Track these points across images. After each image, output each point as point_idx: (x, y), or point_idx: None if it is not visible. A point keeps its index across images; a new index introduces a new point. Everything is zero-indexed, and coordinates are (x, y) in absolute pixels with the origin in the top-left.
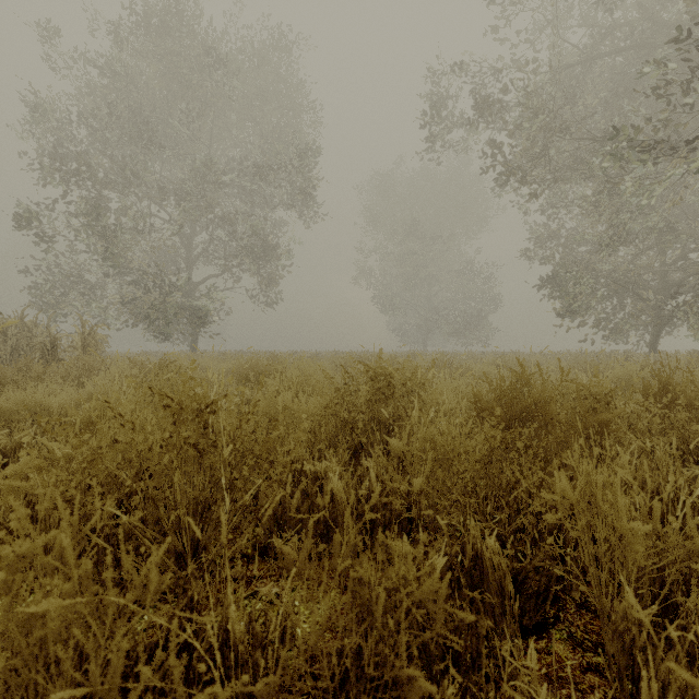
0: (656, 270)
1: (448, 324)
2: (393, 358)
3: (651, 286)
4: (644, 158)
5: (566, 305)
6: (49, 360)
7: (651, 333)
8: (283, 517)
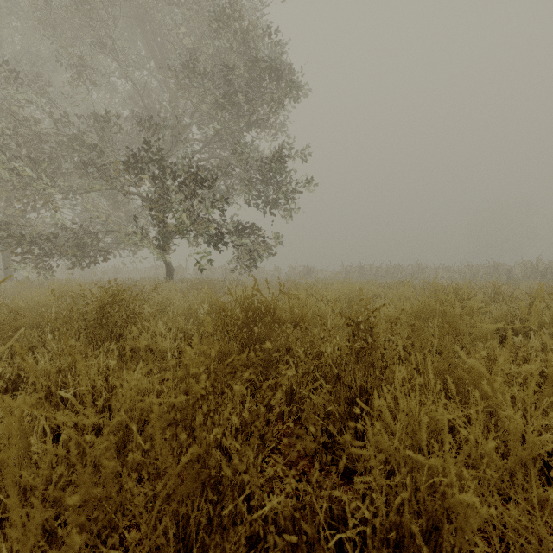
0: None
1: None
2: None
3: None
4: None
5: None
6: None
7: None
8: None
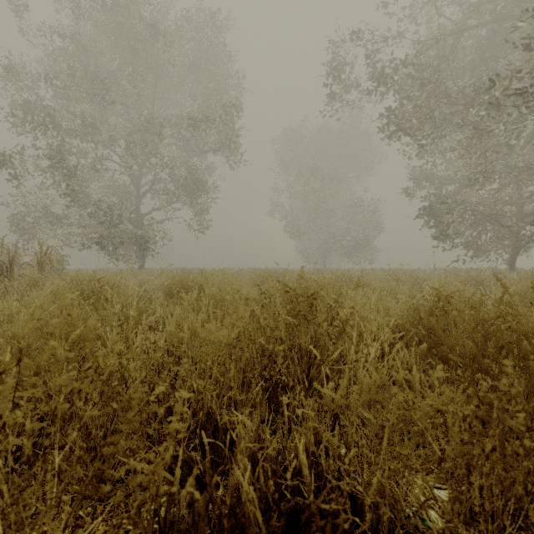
0: (515, 202)
1: (343, 247)
2: (303, 274)
3: (509, 216)
4: (520, 102)
5: (440, 231)
6: (8, 276)
7: (510, 254)
8: (168, 517)
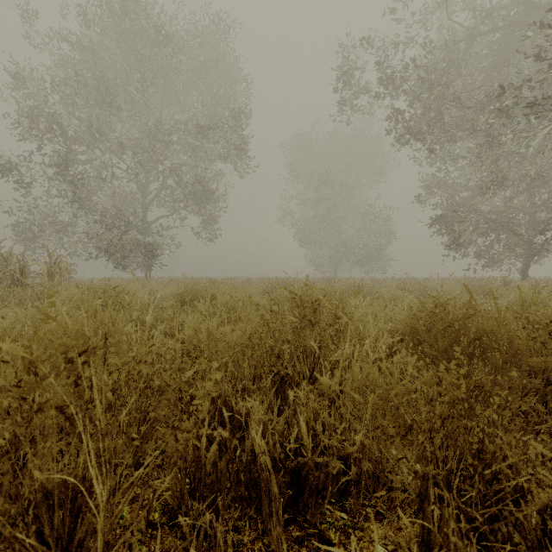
0: (527, 210)
1: (354, 256)
2: (312, 283)
3: (522, 224)
4: (527, 112)
5: (452, 239)
6: (18, 285)
7: (523, 262)
8: (196, 474)
